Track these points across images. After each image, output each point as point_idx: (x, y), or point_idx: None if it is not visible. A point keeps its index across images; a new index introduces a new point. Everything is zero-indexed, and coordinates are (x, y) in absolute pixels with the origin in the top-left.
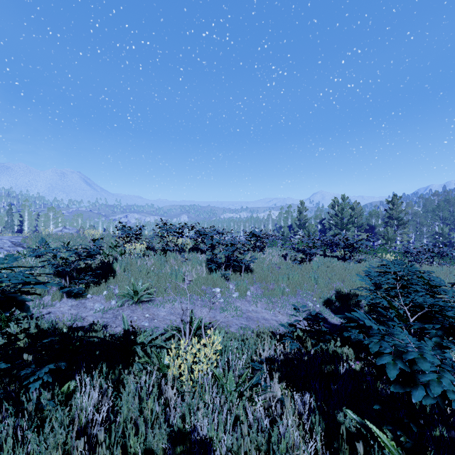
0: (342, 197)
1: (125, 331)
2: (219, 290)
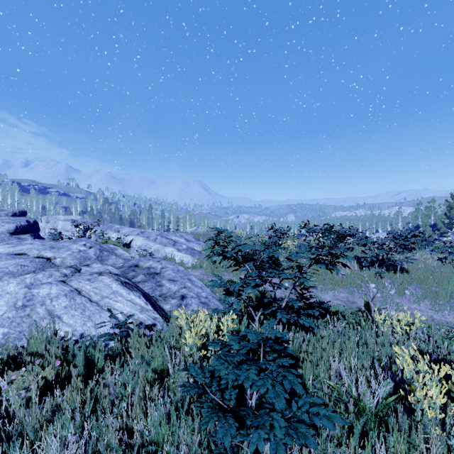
0: None
1: (320, 302)
2: (374, 286)
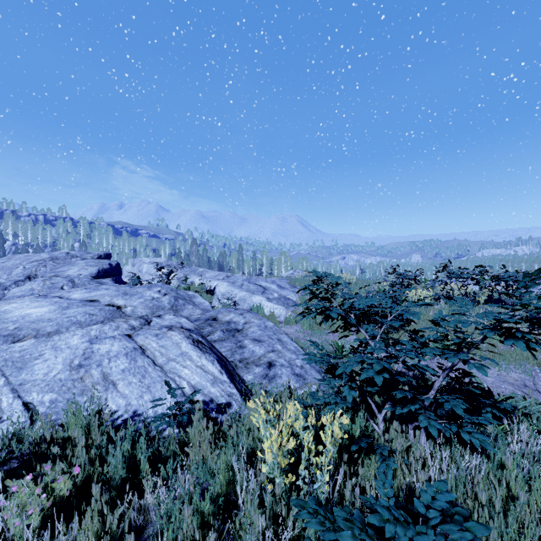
0: None
1: (481, 388)
2: None
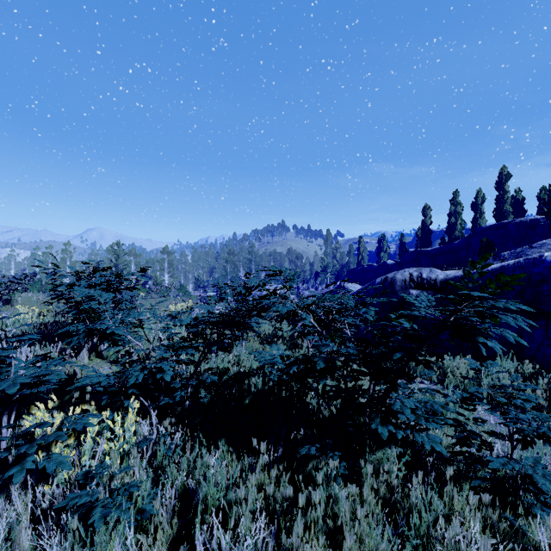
0: (117, 244)
1: None
2: None
